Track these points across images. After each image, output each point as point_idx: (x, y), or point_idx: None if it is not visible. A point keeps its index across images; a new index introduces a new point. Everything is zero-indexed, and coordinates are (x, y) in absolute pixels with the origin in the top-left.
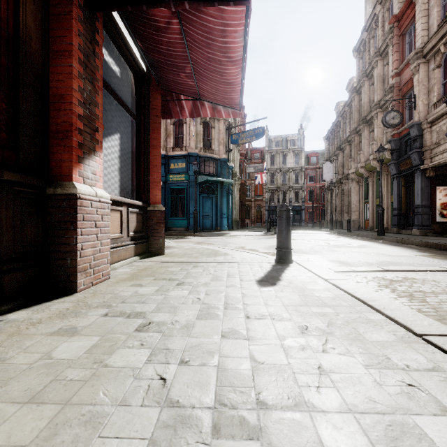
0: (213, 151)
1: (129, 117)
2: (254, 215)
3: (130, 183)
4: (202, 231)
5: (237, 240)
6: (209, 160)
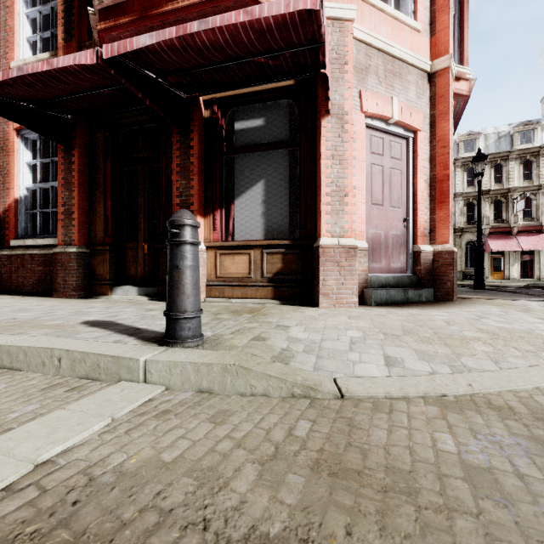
0: None
1: (285, 151)
2: None
3: (286, 221)
4: None
5: None
6: None
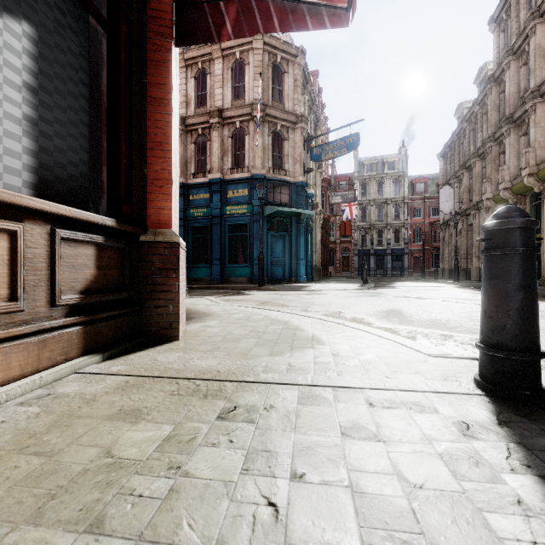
0: (286, 173)
1: (80, 10)
2: (339, 261)
3: (83, 172)
4: (270, 283)
5: (323, 298)
6: (281, 185)
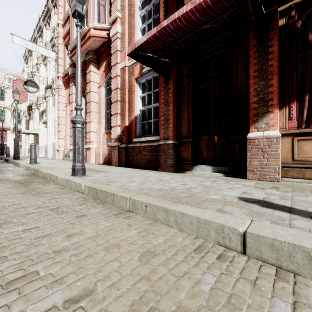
0: None
1: None
2: None
3: None
4: None
5: None
6: None
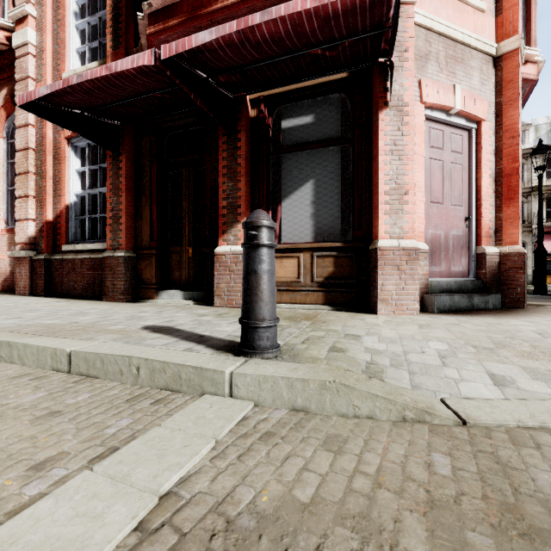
0: None
1: (336, 149)
2: None
3: (337, 222)
4: None
5: None
6: None
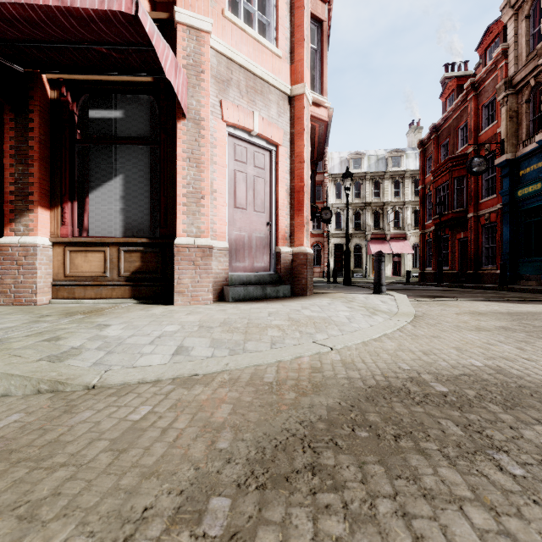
0: None
1: (145, 148)
2: None
3: (147, 219)
4: None
5: None
6: None
